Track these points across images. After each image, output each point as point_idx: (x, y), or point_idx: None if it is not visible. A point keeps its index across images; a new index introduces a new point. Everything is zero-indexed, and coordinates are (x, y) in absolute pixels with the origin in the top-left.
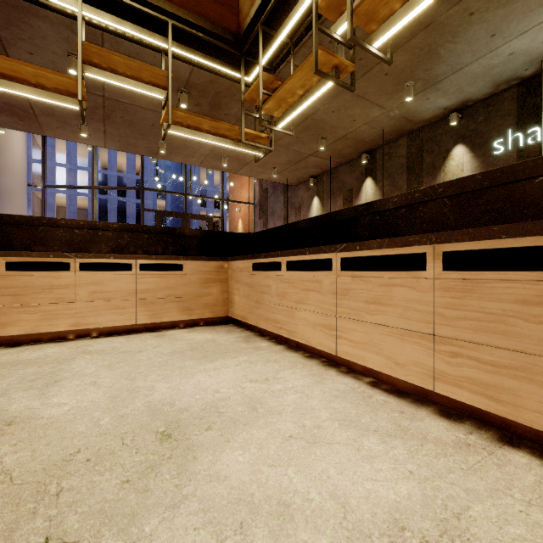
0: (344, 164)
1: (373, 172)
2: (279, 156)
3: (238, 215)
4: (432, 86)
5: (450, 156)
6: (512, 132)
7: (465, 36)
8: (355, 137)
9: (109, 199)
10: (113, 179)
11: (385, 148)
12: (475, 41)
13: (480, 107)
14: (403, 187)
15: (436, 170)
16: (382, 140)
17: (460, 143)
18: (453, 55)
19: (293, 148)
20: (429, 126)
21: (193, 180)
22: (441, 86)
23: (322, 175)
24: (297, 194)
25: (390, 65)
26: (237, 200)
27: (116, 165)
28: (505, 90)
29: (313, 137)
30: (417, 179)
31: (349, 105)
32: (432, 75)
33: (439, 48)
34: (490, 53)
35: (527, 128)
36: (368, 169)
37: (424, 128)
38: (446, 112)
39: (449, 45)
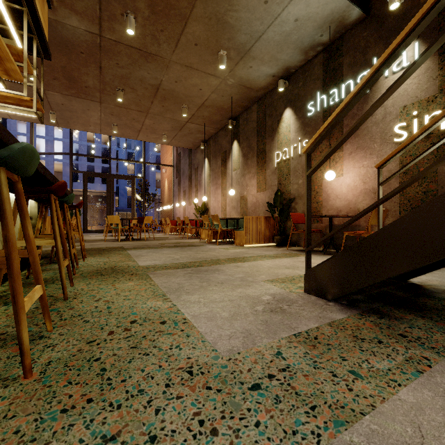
0: (222, 129)
1: (238, 136)
2: (161, 123)
3: (165, 175)
4: (246, 54)
5: (282, 119)
6: (319, 95)
7: (241, 4)
8: (213, 104)
9: (80, 164)
10: (83, 147)
11: (244, 114)
12: (253, 8)
13: (300, 73)
14: (255, 148)
15: (274, 131)
16: (239, 107)
17: (288, 107)
18: (243, 23)
19: (168, 116)
20: (270, 93)
21: (150, 147)
22: (254, 54)
23: (210, 139)
24: (196, 157)
25: (193, 36)
26: (165, 163)
27: (86, 136)
28: (315, 56)
29: (176, 105)
30: (263, 140)
31: (186, 75)
32: (238, 43)
33: (226, 17)
34: (277, 20)
35: (329, 90)
36: (235, 133)
37: (267, 95)
38: (277, 79)
39: (232, 13)
